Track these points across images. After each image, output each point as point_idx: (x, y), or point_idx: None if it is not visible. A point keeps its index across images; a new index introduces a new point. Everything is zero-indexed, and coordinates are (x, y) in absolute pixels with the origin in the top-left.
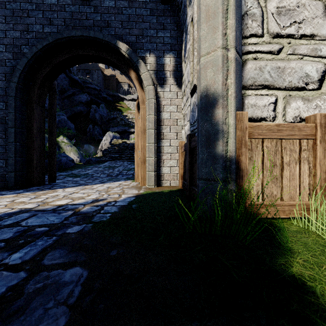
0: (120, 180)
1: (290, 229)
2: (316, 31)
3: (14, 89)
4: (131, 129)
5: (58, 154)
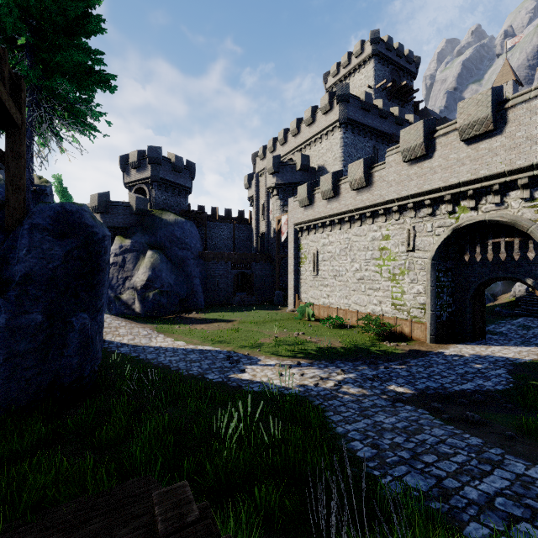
0: (530, 346)
1: None
2: None
3: (468, 299)
4: None
5: None
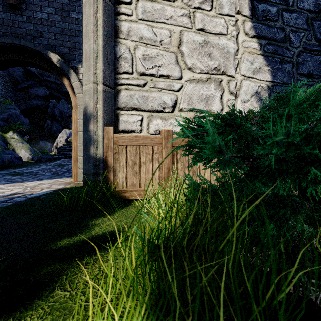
0: (61, 177)
1: (135, 205)
2: (170, 73)
3: None
4: None
5: (2, 151)
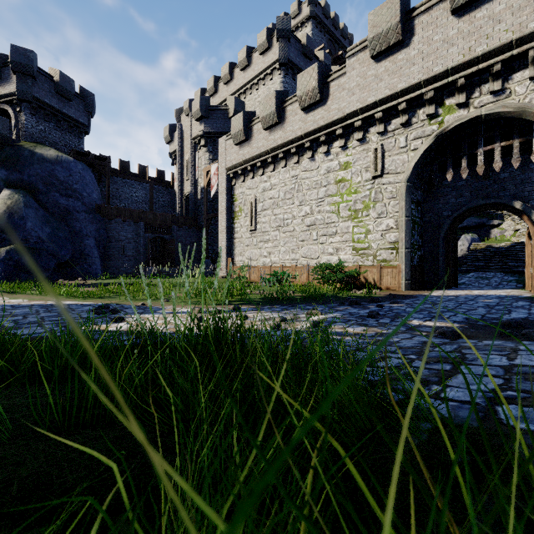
0: (507, 289)
1: None
2: None
3: (442, 238)
4: (493, 221)
5: None
